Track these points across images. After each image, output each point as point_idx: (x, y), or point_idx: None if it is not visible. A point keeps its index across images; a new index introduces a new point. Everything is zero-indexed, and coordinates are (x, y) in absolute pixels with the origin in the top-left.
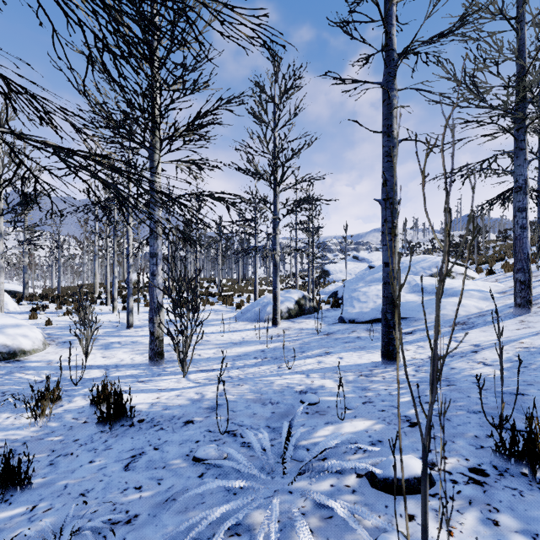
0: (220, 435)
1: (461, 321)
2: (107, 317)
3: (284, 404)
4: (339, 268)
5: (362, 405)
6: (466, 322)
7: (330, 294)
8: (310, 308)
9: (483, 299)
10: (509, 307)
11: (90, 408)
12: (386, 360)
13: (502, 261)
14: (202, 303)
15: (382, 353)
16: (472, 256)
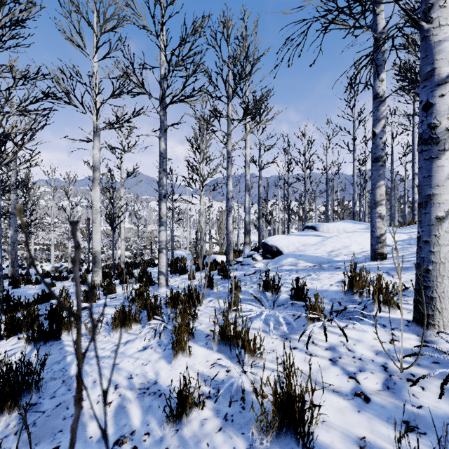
0: None
1: None
2: None
3: None
4: None
5: None
6: None
7: None
8: None
9: None
10: None
11: None
12: None
13: None
14: None
15: None
16: None
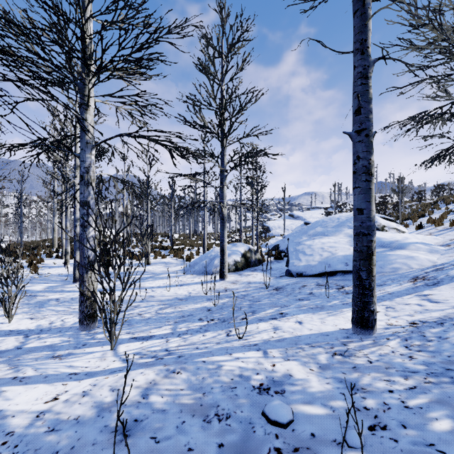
0: None
1: (418, 275)
2: (58, 271)
3: (238, 420)
4: (278, 225)
5: (371, 436)
6: (426, 277)
7: (271, 247)
8: (255, 260)
9: (431, 251)
10: None
11: None
12: (359, 329)
13: (423, 217)
14: (154, 256)
15: (354, 320)
16: (392, 214)
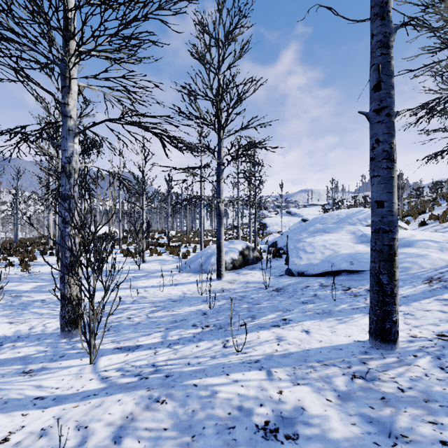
0: None
1: (433, 275)
2: (50, 269)
3: None
4: (275, 222)
5: None
6: (442, 278)
7: (269, 244)
8: (253, 258)
9: (442, 249)
10: None
11: None
12: (378, 342)
13: (424, 214)
14: (150, 253)
15: (372, 332)
16: None
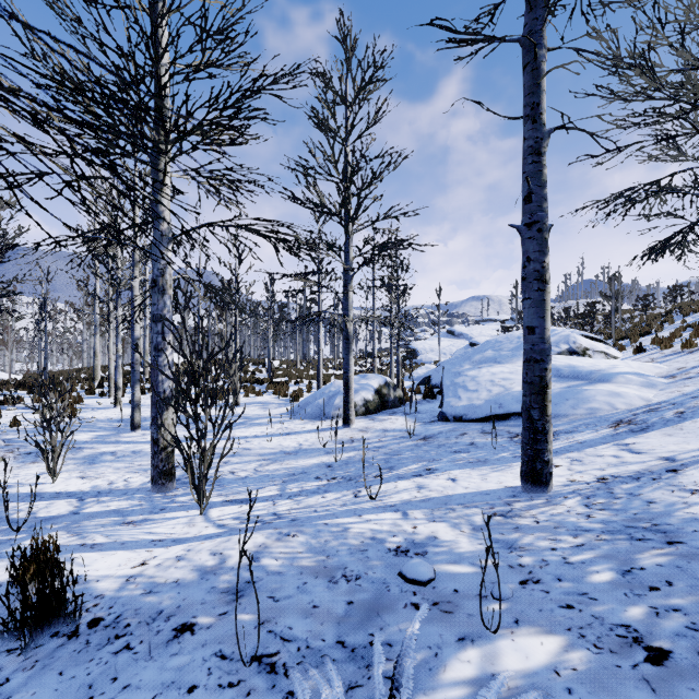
0: (242, 669)
1: (623, 418)
2: (106, 414)
3: (370, 581)
4: (430, 346)
5: (521, 589)
6: (633, 421)
7: (419, 380)
8: (395, 399)
9: (647, 385)
10: (692, 398)
11: (11, 590)
12: (529, 486)
13: (648, 335)
14: (245, 393)
15: (523, 474)
16: (603, 330)
